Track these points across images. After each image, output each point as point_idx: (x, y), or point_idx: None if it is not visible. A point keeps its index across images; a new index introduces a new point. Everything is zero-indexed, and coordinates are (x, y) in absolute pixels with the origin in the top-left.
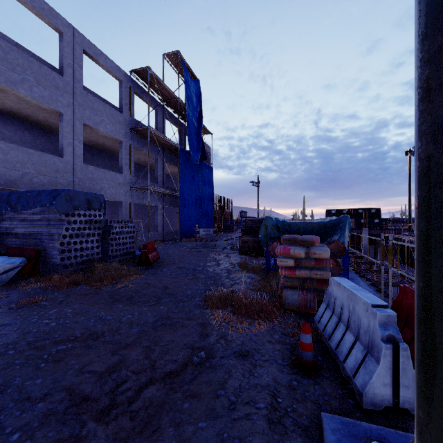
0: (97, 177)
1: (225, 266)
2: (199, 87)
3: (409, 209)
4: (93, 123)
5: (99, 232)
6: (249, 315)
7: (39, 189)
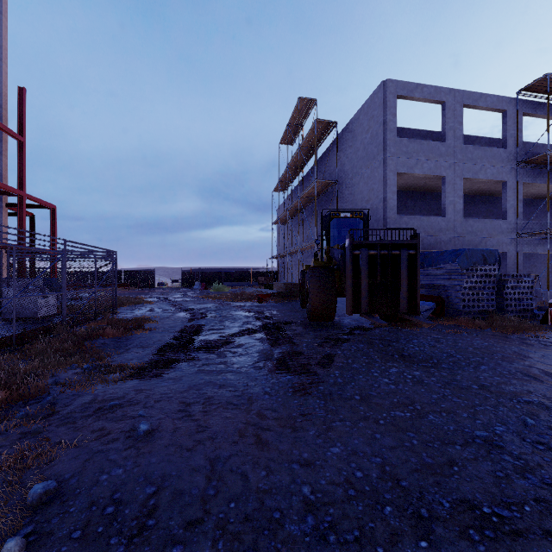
0: (476, 229)
1: None
2: None
3: None
4: (471, 174)
5: (493, 285)
6: None
7: (427, 248)
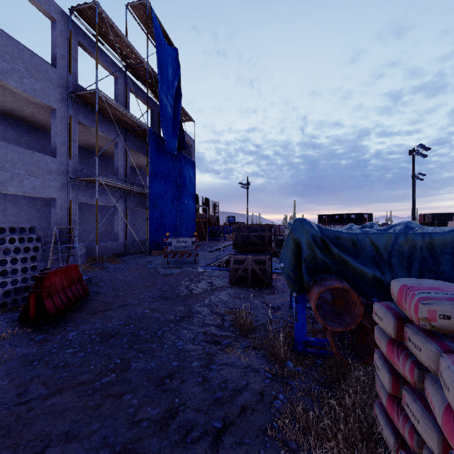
0: (4, 158)
1: (204, 321)
2: (177, 57)
3: (413, 214)
4: None
5: None
6: None
7: None
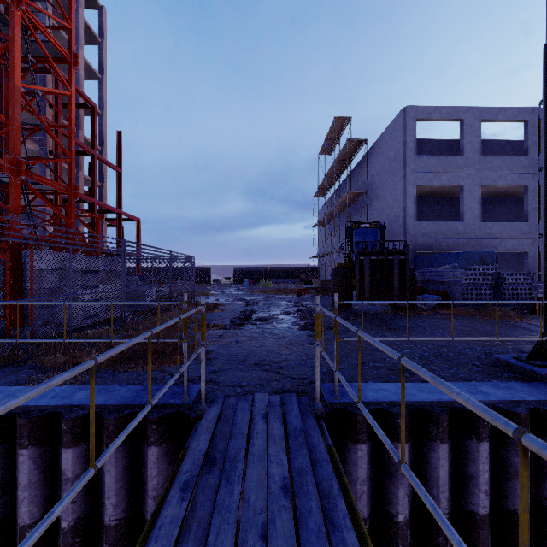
0: (496, 231)
1: None
2: None
3: None
4: (490, 182)
5: (491, 282)
6: None
7: (445, 250)
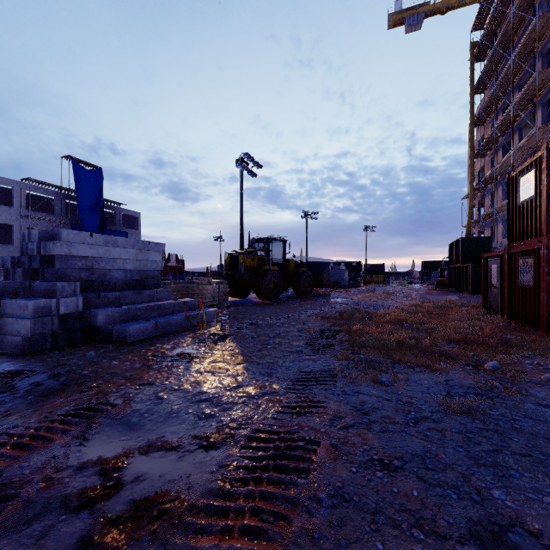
0: None
1: None
2: (101, 174)
3: None
4: None
5: None
6: None
7: None
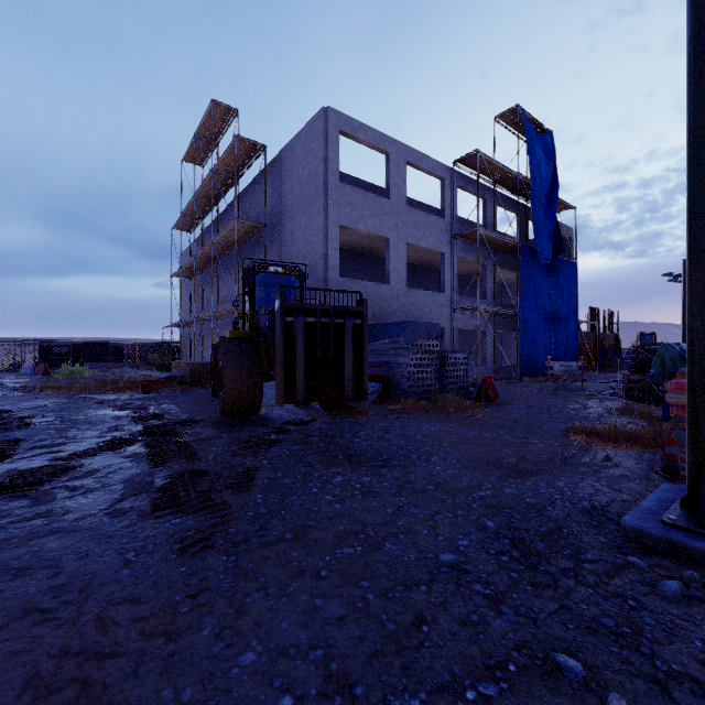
0: (419, 301)
1: (596, 410)
2: (551, 142)
3: None
4: (415, 240)
5: (436, 362)
6: (617, 442)
7: (372, 319)
